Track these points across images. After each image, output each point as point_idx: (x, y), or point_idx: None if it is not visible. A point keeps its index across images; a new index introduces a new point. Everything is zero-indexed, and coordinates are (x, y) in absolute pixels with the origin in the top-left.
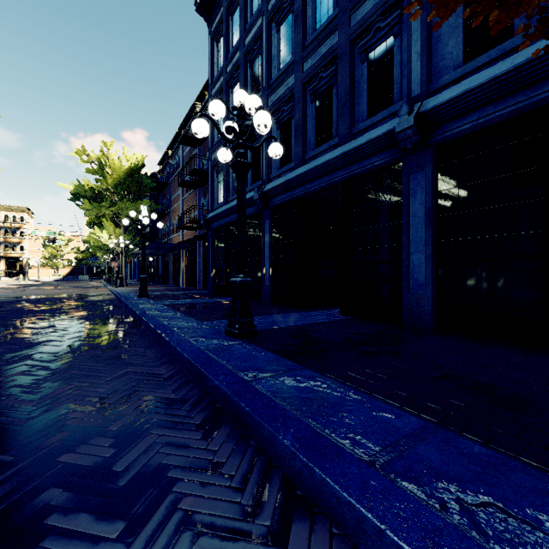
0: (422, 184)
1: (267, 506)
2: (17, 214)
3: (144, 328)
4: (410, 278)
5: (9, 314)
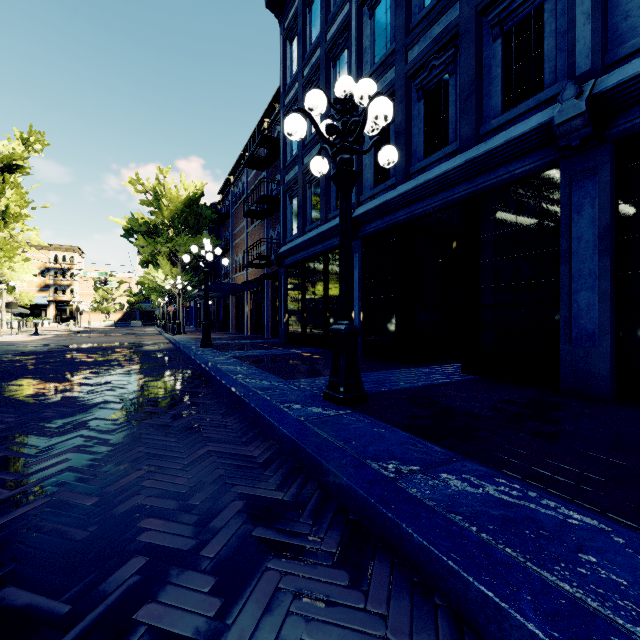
0: (593, 194)
1: None
2: (67, 254)
3: (215, 386)
4: (572, 325)
5: (60, 366)
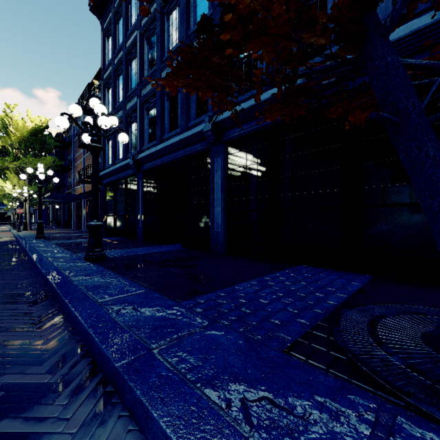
0: (220, 164)
1: (43, 322)
2: None
3: (28, 259)
4: (215, 222)
5: None
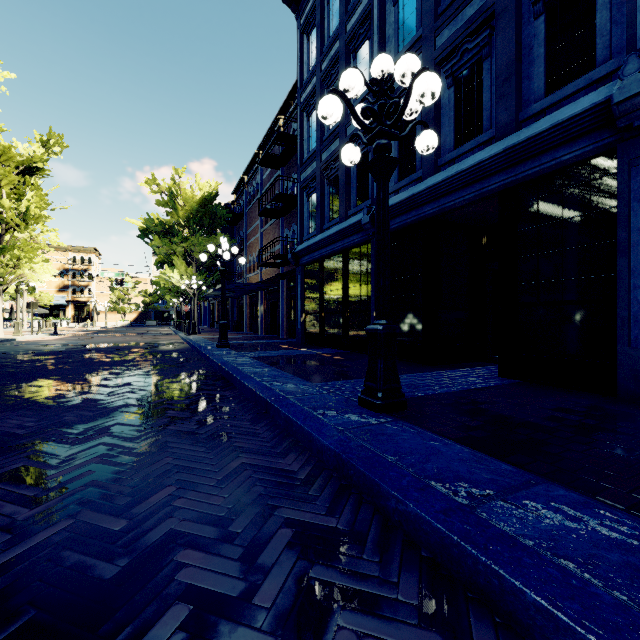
0: None
1: None
2: (85, 256)
3: (238, 389)
4: (632, 325)
5: (79, 366)
